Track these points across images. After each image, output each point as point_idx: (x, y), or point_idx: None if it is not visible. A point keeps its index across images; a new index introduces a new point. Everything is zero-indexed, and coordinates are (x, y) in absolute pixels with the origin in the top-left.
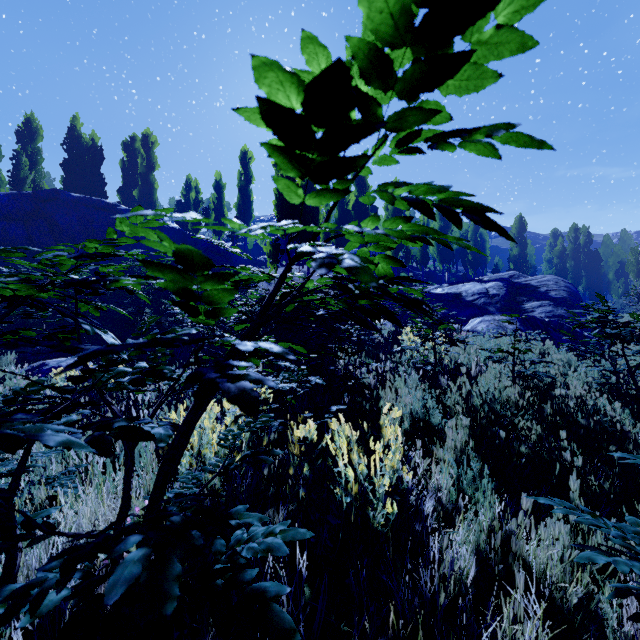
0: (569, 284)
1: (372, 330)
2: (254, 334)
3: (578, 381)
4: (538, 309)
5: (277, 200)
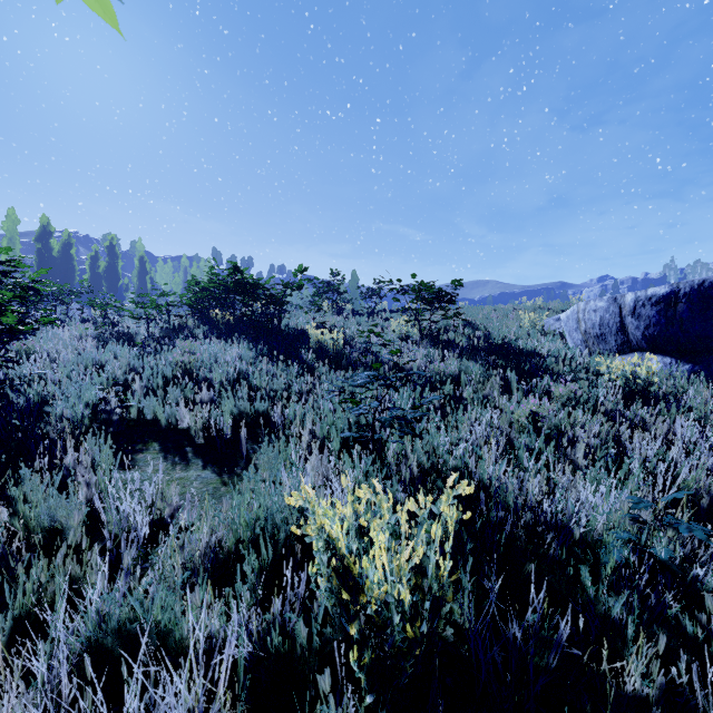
0: None
1: None
2: None
3: None
4: None
5: (37, 264)
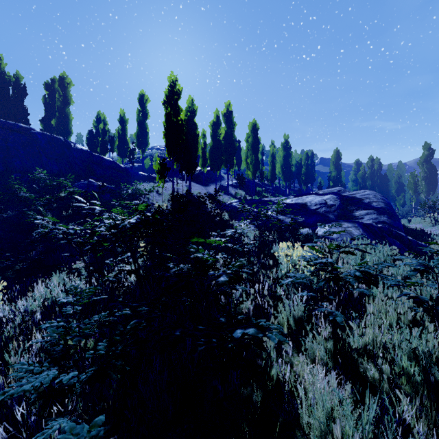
0: (383, 197)
1: None
2: None
3: None
4: (366, 216)
5: (166, 130)
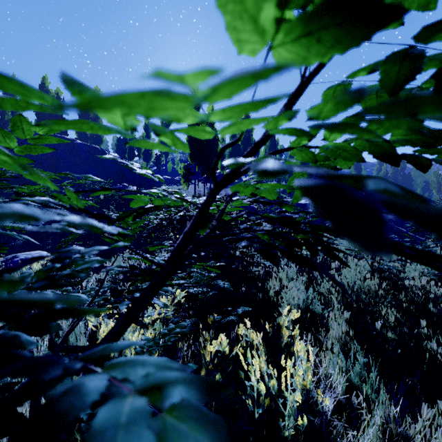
0: None
1: (310, 269)
2: (163, 285)
3: (415, 271)
4: None
5: (188, 137)
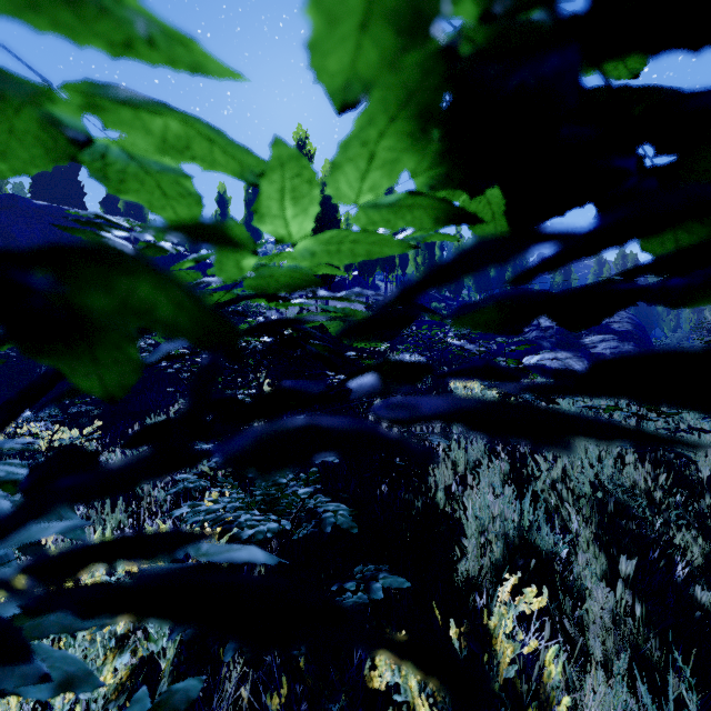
0: (632, 315)
1: None
2: None
3: None
4: (601, 344)
5: None
